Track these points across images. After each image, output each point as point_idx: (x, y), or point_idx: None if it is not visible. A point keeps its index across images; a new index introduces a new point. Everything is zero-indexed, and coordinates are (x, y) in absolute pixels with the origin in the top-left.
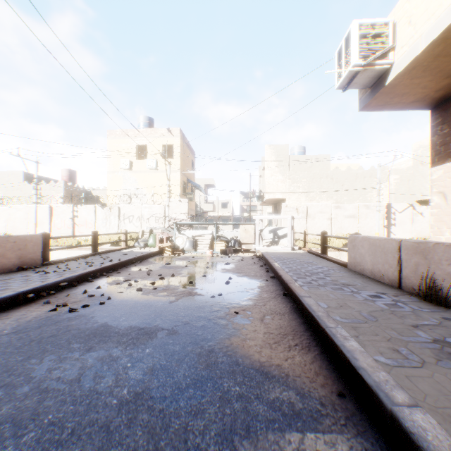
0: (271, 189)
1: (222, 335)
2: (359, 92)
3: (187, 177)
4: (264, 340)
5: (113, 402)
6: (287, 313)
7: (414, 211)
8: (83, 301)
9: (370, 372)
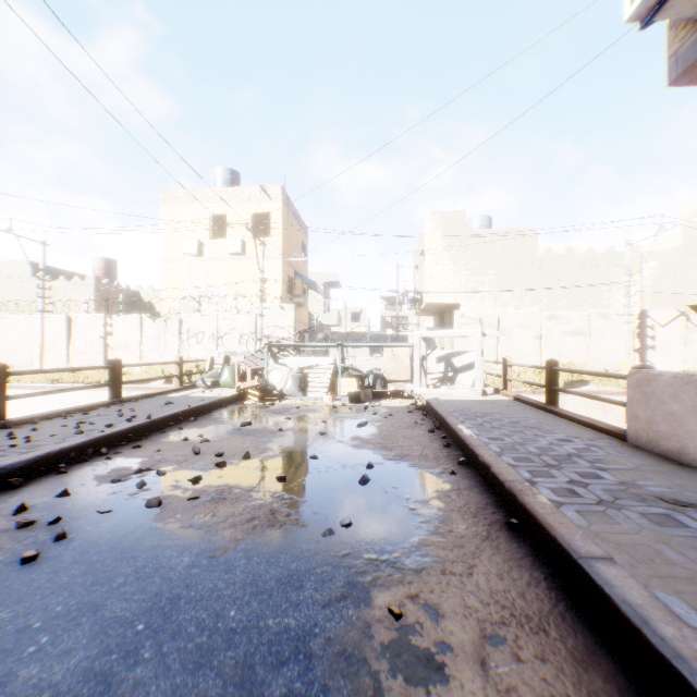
0: (436, 288)
1: None
2: (668, 40)
3: (295, 269)
4: None
5: None
6: (553, 620)
7: (688, 324)
8: None
9: None
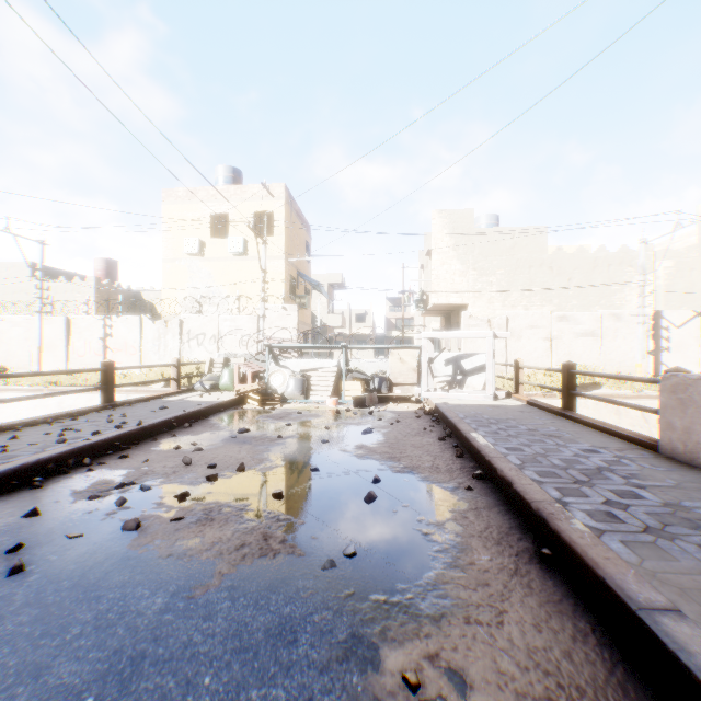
0: (442, 288)
1: None
2: None
3: (298, 269)
4: None
5: None
6: (612, 695)
7: None
8: None
9: None
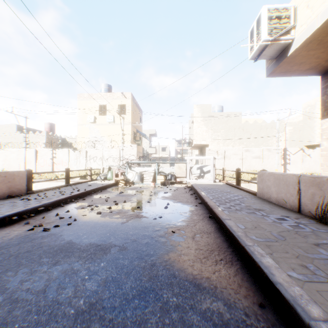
0: (198, 137)
1: (162, 250)
2: (266, 62)
3: (136, 129)
4: (195, 255)
5: (71, 312)
6: (213, 233)
7: (304, 153)
8: (55, 222)
9: (286, 287)
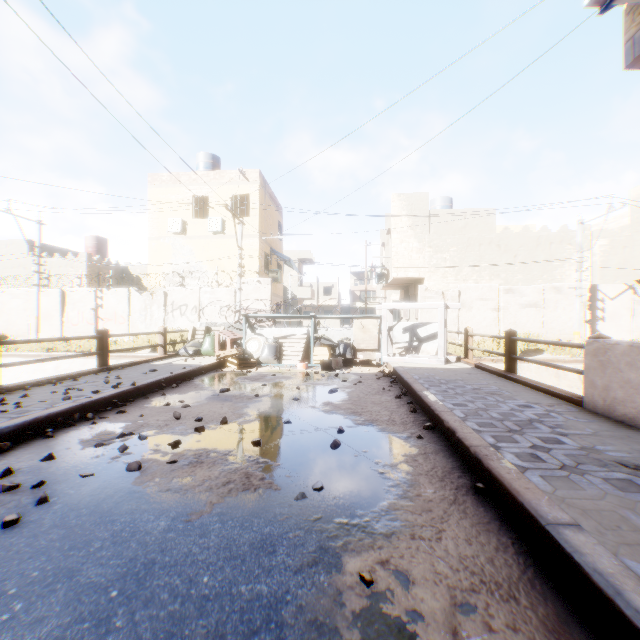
0: (401, 264)
1: None
2: (625, 25)
3: (271, 247)
4: None
5: None
6: (522, 587)
7: (636, 297)
8: None
9: None
